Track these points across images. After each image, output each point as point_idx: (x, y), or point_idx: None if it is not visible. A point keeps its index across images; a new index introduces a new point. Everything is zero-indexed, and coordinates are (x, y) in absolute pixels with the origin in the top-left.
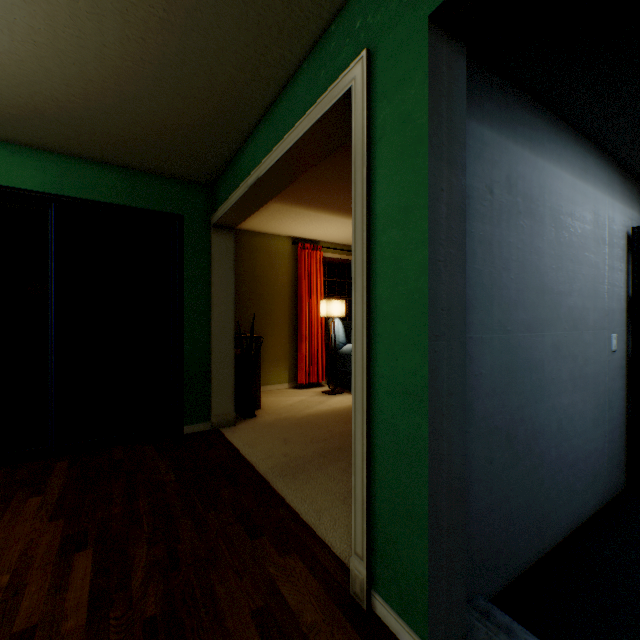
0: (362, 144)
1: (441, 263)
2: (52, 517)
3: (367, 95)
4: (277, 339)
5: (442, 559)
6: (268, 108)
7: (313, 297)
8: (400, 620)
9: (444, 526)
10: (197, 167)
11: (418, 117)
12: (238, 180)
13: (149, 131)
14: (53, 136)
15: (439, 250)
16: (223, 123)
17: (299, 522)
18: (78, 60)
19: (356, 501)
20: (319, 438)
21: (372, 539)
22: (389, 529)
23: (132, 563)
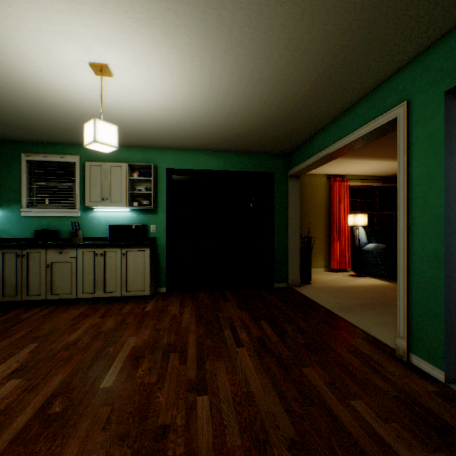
0: (403, 145)
1: (451, 201)
2: (240, 309)
3: (406, 122)
4: (316, 239)
5: (452, 336)
6: (335, 118)
7: (341, 212)
8: (427, 363)
9: (453, 321)
10: (284, 147)
11: (438, 136)
12: (310, 153)
13: (269, 137)
14: (226, 146)
15: (450, 195)
16: (308, 128)
17: (358, 329)
18: (254, 119)
19: (399, 312)
20: (356, 298)
21: (409, 329)
22: (420, 323)
23: (284, 328)
